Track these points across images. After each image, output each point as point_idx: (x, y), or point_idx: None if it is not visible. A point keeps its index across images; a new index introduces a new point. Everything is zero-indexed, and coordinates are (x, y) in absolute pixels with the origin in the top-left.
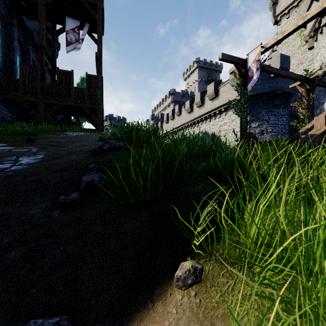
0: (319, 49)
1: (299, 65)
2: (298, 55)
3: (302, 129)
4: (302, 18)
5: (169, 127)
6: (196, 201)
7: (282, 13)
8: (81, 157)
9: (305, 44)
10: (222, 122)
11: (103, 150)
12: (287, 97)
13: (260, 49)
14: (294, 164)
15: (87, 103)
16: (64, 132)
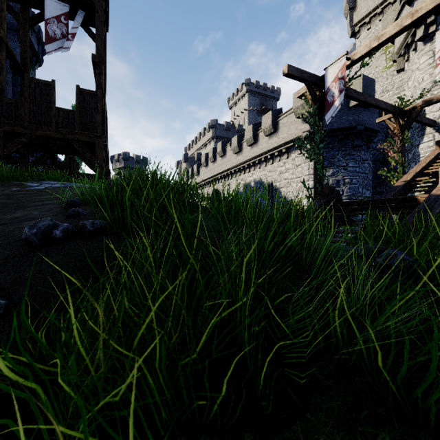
0: (411, 71)
1: (384, 94)
2: (383, 80)
3: (399, 182)
4: (410, 15)
5: (209, 173)
6: None
7: (361, 22)
8: None
9: (391, 65)
10: (283, 168)
11: (52, 238)
12: (370, 136)
13: (344, 61)
14: None
15: (78, 133)
16: (25, 182)
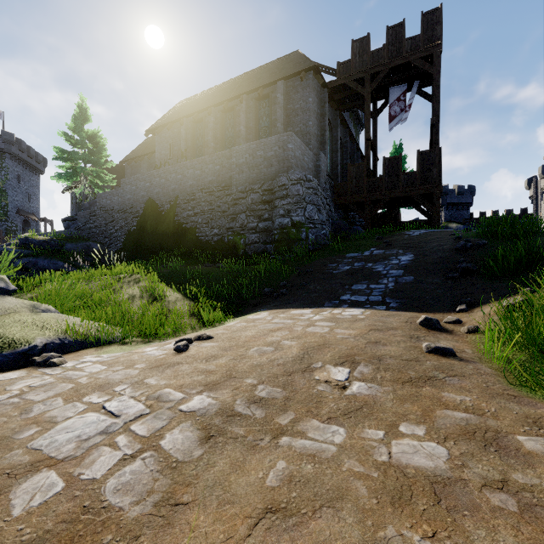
0: None
1: None
2: None
3: None
4: None
5: None
6: None
7: None
8: (447, 255)
9: None
10: None
11: (466, 248)
12: None
13: None
14: None
15: (418, 189)
16: (404, 232)
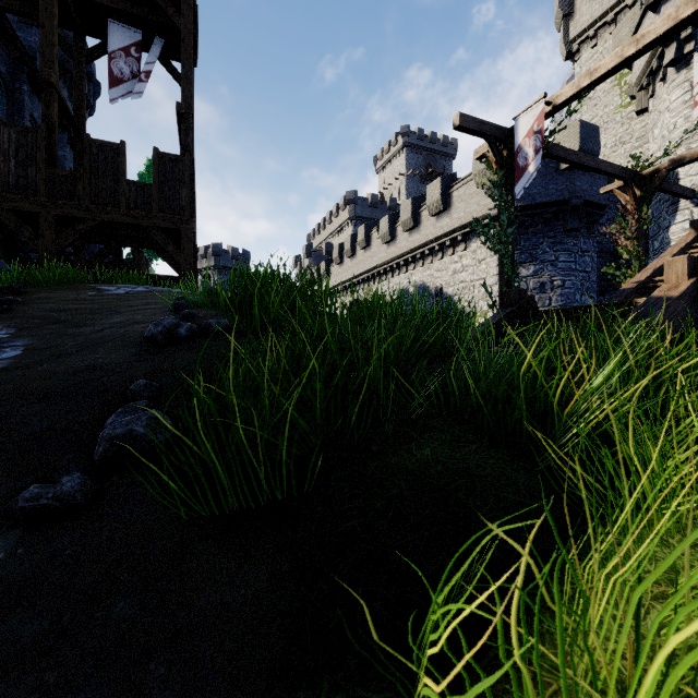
0: (658, 113)
1: (618, 148)
2: (616, 126)
3: (628, 283)
4: (634, 42)
5: (345, 273)
6: (417, 505)
7: (582, 36)
8: (118, 357)
9: (629, 103)
10: (459, 264)
11: (177, 337)
12: (594, 213)
13: (542, 108)
14: (673, 391)
15: (157, 217)
16: (98, 286)
